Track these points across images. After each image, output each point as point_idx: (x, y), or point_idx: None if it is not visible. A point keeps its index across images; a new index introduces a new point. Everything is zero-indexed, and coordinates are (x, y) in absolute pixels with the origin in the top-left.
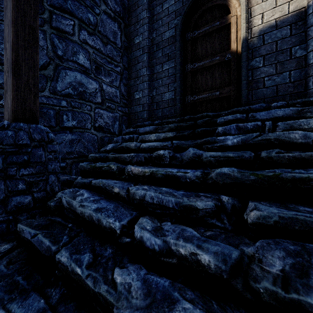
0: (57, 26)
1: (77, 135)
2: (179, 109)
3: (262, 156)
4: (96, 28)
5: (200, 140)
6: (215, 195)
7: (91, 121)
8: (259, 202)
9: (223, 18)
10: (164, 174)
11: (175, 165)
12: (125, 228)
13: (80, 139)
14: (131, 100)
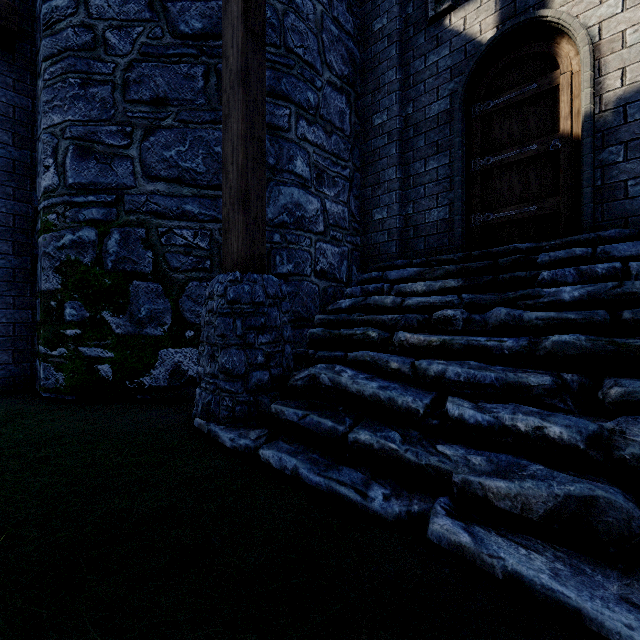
0: (268, 121)
1: (294, 286)
2: (460, 237)
3: (624, 318)
4: (317, 111)
5: (511, 293)
6: (551, 372)
7: (311, 263)
8: (621, 378)
9: (545, 78)
10: (464, 344)
11: (474, 332)
12: (429, 409)
13: (297, 292)
14: (367, 224)
